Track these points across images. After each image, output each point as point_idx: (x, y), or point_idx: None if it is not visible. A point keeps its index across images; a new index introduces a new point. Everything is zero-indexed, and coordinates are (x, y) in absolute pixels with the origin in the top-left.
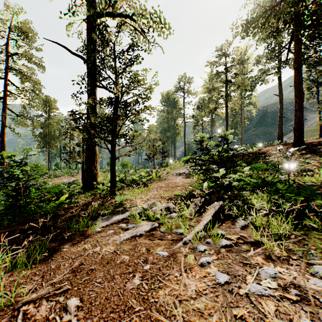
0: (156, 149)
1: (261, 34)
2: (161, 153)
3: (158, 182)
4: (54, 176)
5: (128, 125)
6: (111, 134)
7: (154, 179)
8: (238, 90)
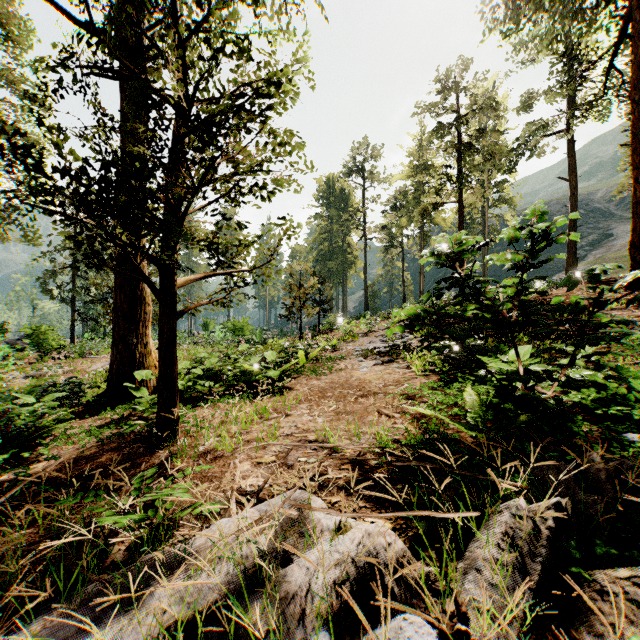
0: (307, 294)
1: (558, 18)
2: (317, 303)
3: (311, 377)
4: (80, 355)
5: (214, 200)
6: (145, 224)
7: (302, 367)
8: (476, 172)
